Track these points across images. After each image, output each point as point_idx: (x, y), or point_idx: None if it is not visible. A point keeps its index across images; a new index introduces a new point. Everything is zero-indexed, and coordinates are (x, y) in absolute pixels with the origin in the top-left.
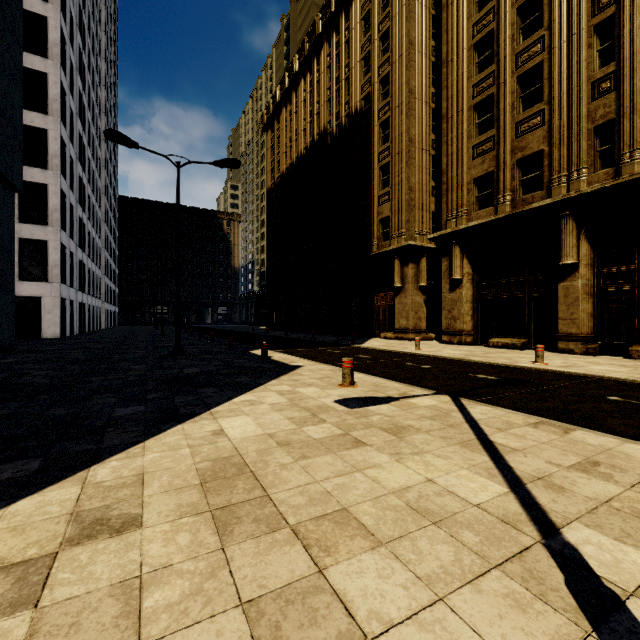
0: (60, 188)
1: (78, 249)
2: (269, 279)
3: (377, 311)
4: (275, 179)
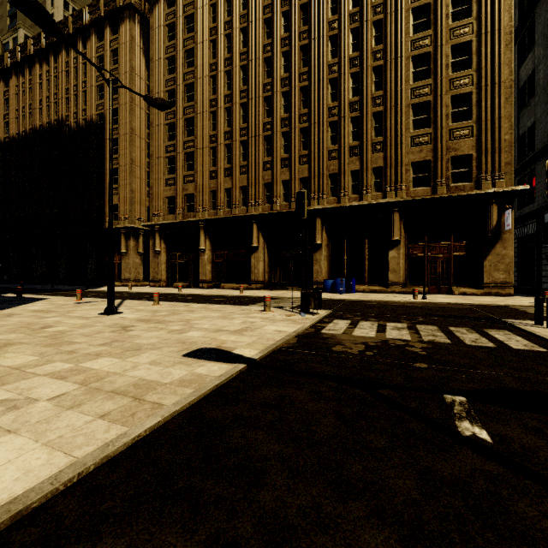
0: None
1: None
2: None
3: None
4: (2, 138)
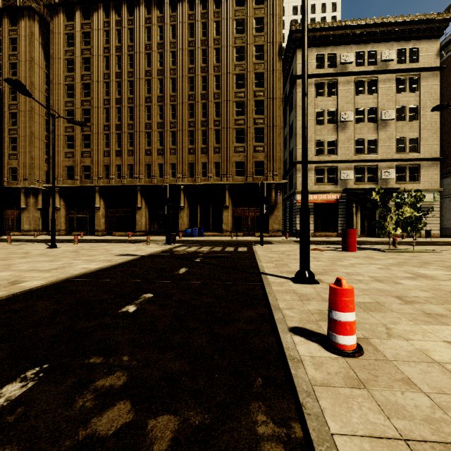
0: None
1: None
2: None
3: (7, 220)
4: None
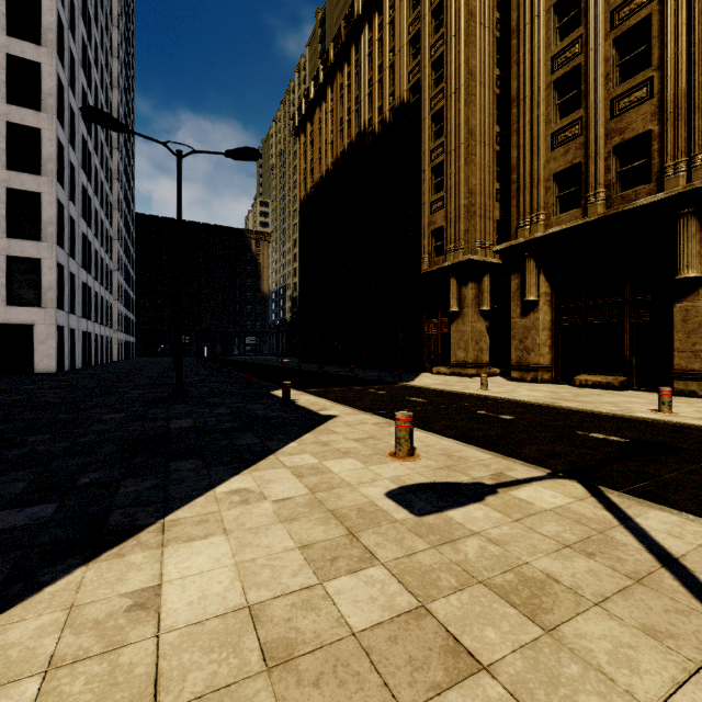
0: (56, 197)
1: (81, 270)
2: (301, 304)
3: (428, 341)
4: (308, 190)
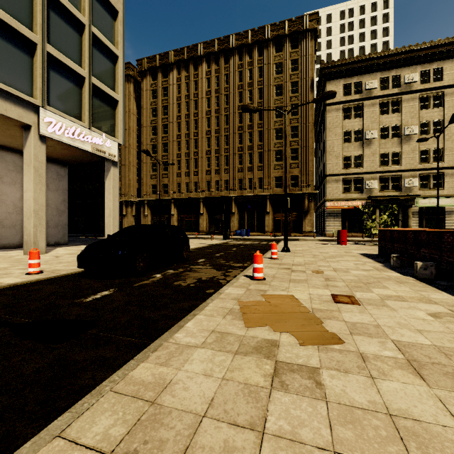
0: None
1: None
2: None
3: None
4: None
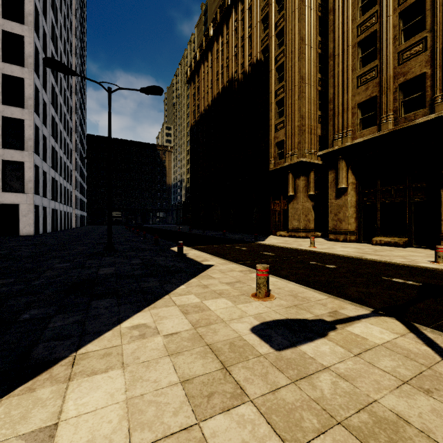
0: (33, 122)
1: (51, 169)
2: (191, 191)
3: (273, 215)
4: (196, 118)
